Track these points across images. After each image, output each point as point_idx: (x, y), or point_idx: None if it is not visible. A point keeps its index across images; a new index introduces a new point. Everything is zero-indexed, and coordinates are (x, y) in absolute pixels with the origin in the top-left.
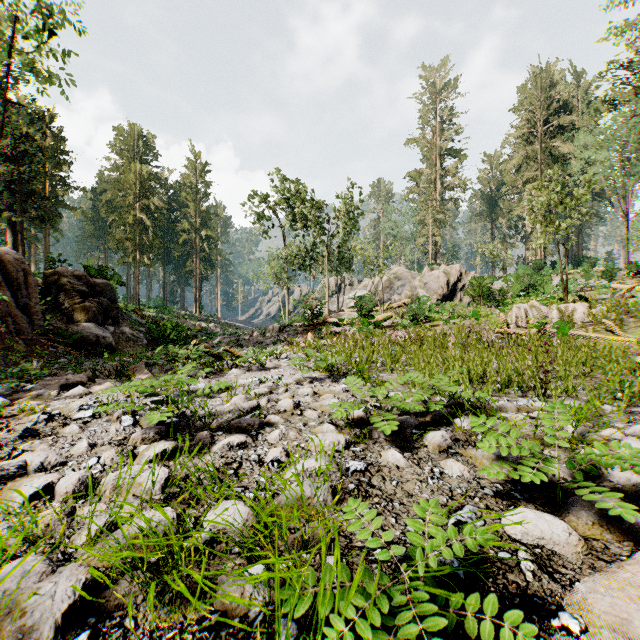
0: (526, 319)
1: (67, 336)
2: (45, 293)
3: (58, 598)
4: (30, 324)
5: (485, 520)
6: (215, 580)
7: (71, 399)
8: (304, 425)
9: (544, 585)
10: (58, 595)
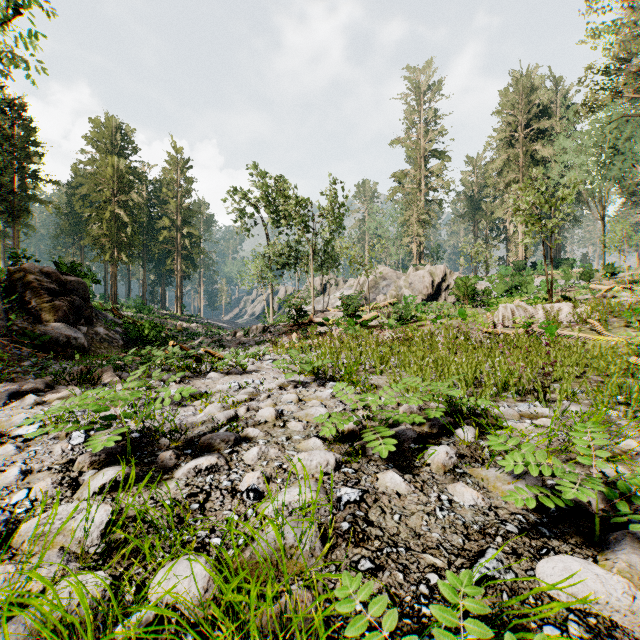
0: (513, 319)
1: (34, 337)
2: (10, 291)
3: None
4: None
5: (515, 572)
6: None
7: (18, 410)
8: (287, 439)
9: None
10: None
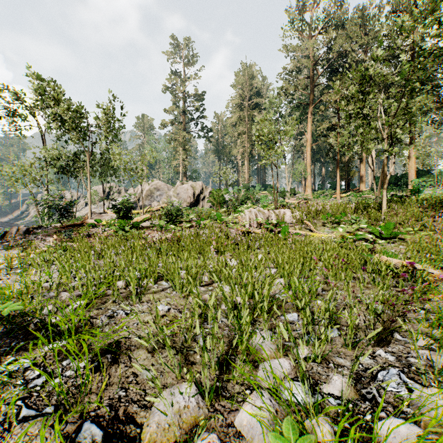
0: (258, 220)
1: None
2: None
3: None
4: None
5: None
6: None
7: None
8: None
9: None
10: None
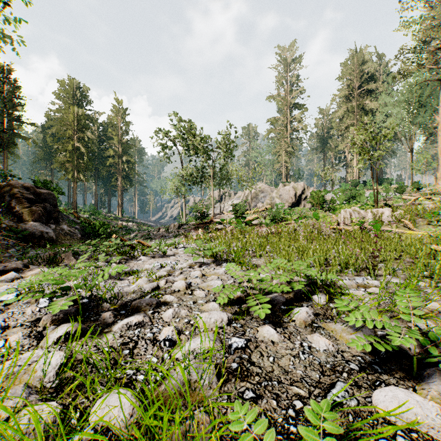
0: (351, 219)
1: (18, 232)
2: (1, 200)
3: None
4: None
5: (357, 399)
6: None
7: (2, 283)
8: (194, 303)
9: None
10: None
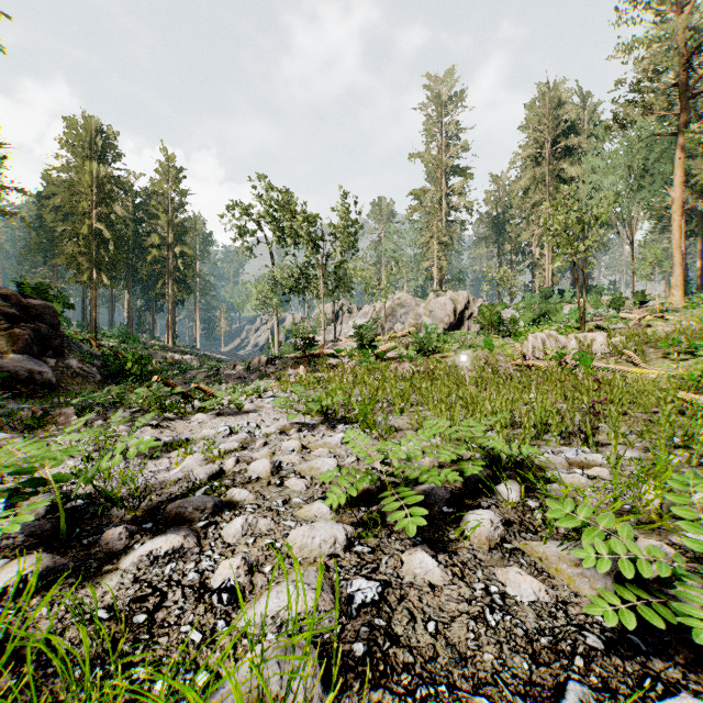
0: (544, 350)
1: None
2: None
3: None
4: None
5: None
6: None
7: None
8: (284, 503)
9: None
10: None
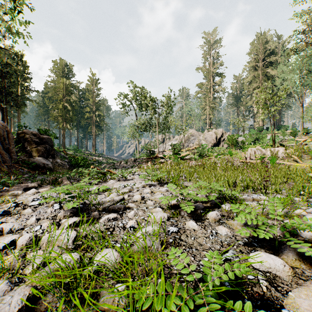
0: (255, 155)
1: (29, 164)
2: (18, 142)
3: (13, 305)
4: (10, 158)
5: (240, 258)
6: (99, 292)
7: (29, 195)
8: (146, 208)
9: (272, 293)
10: (13, 303)
